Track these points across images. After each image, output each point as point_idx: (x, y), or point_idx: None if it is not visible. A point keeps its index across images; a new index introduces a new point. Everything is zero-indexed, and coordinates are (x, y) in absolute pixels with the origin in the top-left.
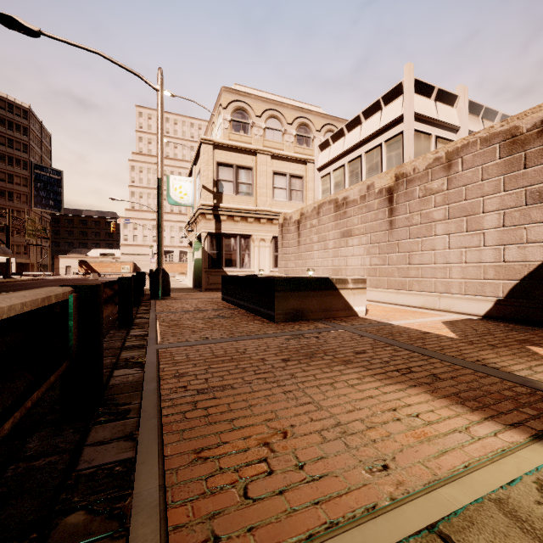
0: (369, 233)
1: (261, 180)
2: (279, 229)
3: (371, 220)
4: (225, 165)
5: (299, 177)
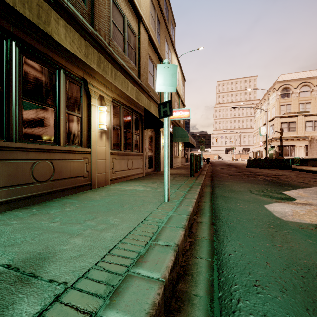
0: None
1: (299, 125)
2: (308, 142)
3: None
4: (284, 122)
5: None
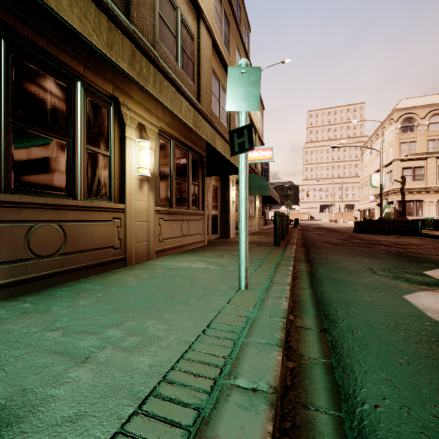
0: None
1: (430, 171)
2: None
3: None
4: (406, 168)
5: None
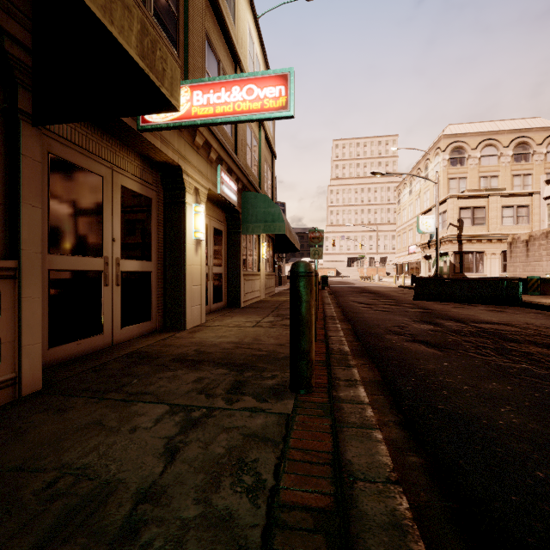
0: None
1: (492, 213)
2: (507, 246)
3: None
4: (464, 208)
5: (525, 206)
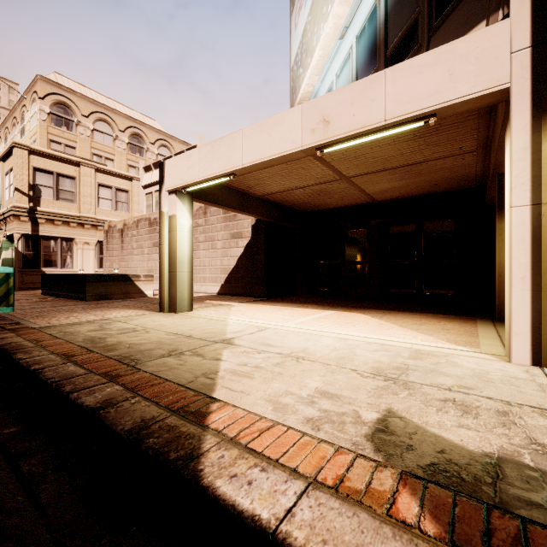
0: None
1: (85, 189)
2: (104, 235)
3: None
4: (43, 171)
5: (125, 191)
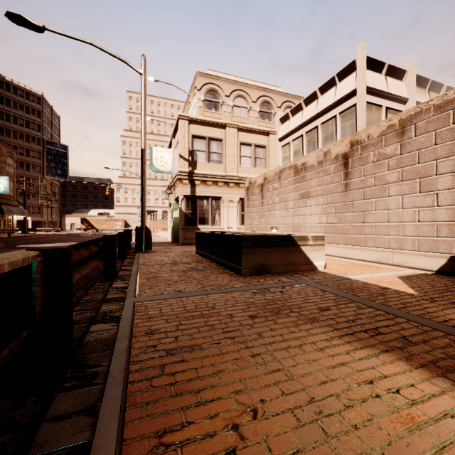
0: (326, 195)
1: (230, 149)
2: (245, 192)
3: (327, 183)
4: (199, 137)
5: (263, 147)
